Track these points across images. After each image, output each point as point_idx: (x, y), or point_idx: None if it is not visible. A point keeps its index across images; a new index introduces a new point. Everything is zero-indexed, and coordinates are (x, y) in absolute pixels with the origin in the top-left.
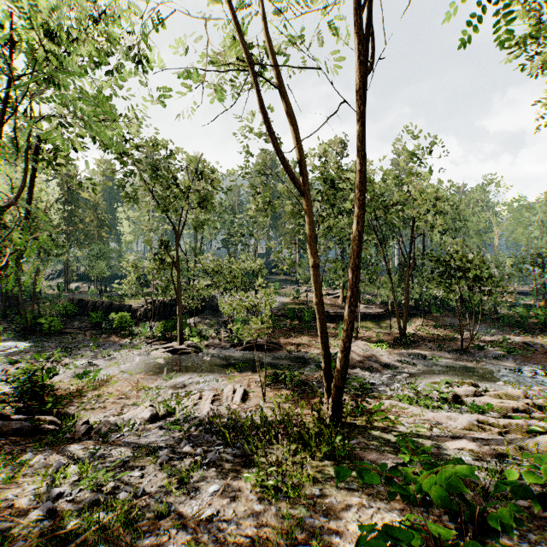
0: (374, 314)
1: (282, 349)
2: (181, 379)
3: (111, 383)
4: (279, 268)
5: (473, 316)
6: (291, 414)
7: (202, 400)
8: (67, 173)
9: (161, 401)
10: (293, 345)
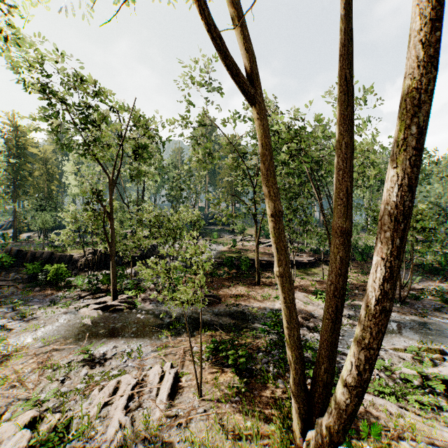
0: (306, 262)
1: (221, 302)
2: (103, 350)
3: (14, 358)
4: (218, 219)
5: (412, 267)
6: (238, 435)
7: (116, 396)
8: (16, 129)
9: (66, 391)
10: (232, 297)
